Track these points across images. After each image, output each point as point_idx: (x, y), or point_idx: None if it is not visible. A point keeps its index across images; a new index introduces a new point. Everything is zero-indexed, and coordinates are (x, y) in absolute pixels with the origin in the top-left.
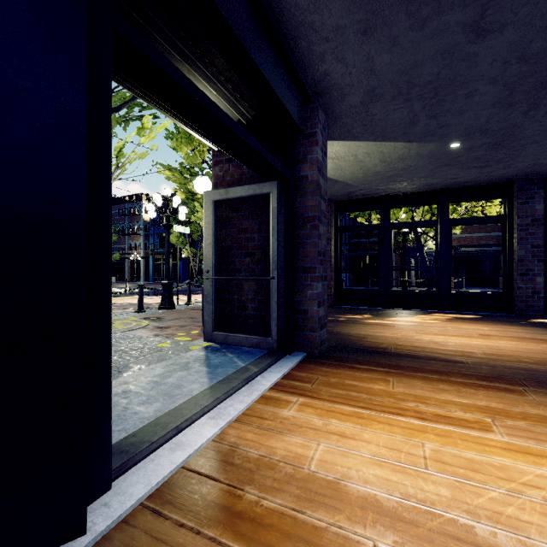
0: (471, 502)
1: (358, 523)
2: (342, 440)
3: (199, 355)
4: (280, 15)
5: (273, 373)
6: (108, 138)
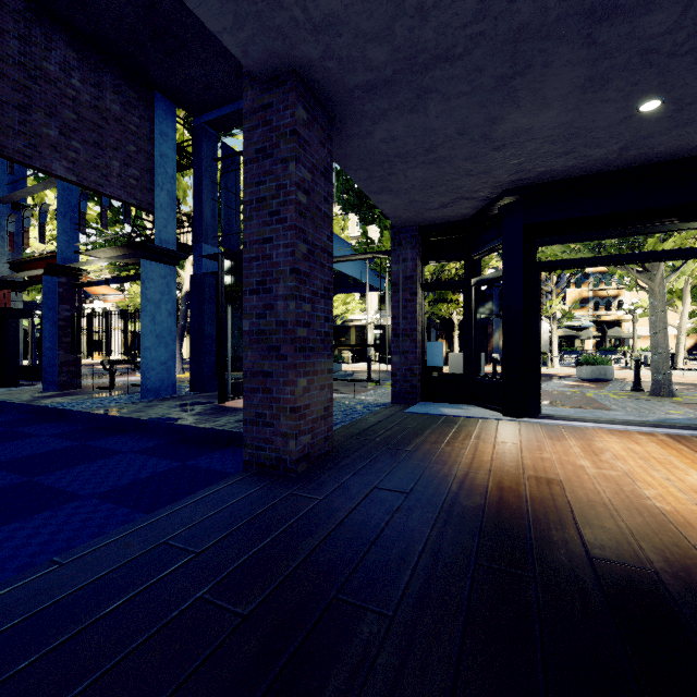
0: (623, 457)
1: (576, 442)
2: (632, 443)
3: (672, 417)
4: (668, 159)
5: (693, 432)
6: (535, 305)
